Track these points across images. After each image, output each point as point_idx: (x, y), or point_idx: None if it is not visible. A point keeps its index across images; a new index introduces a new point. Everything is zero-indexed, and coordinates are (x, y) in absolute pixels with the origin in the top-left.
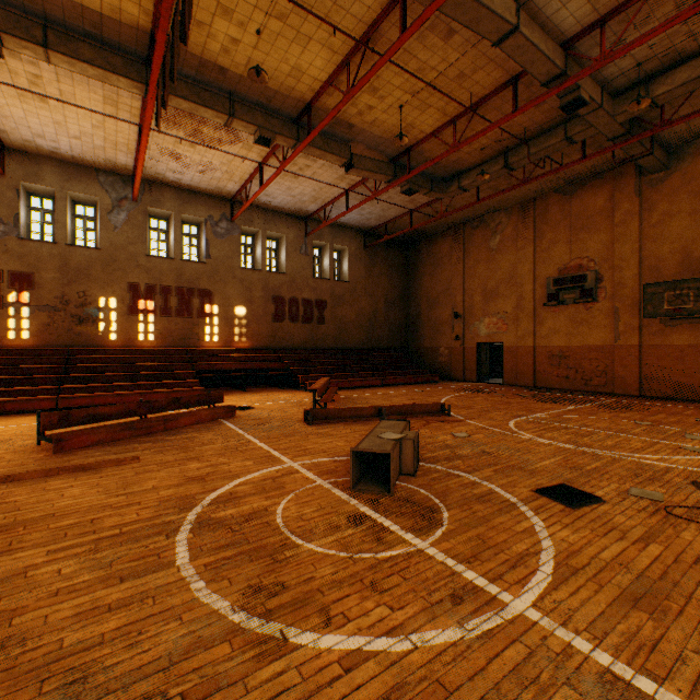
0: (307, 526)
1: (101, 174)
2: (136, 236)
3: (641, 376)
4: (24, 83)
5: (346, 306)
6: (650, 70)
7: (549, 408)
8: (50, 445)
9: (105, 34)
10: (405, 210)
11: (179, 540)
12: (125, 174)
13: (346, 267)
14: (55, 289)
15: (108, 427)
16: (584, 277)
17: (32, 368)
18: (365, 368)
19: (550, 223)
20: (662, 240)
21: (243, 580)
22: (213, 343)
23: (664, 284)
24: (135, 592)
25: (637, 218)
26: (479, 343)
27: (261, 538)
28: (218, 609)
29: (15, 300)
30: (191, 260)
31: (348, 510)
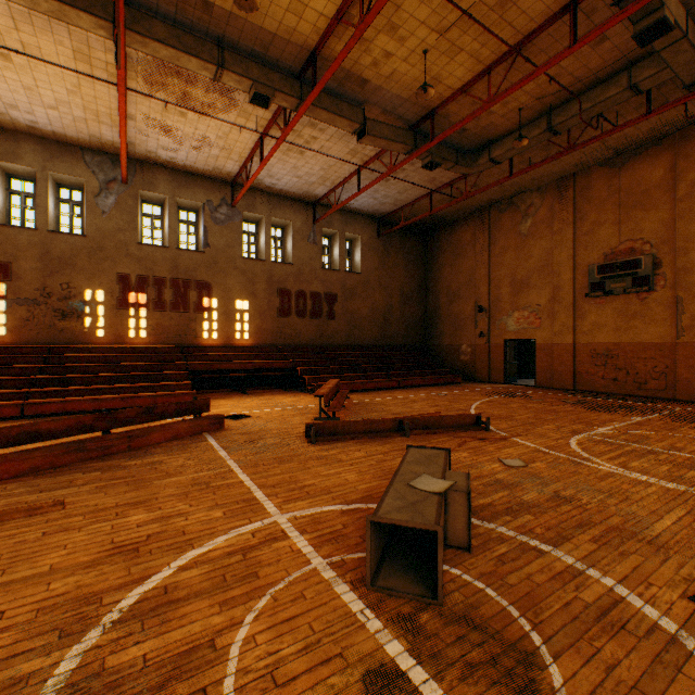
0: None
1: (87, 153)
2: (126, 222)
3: None
4: None
5: (358, 300)
6: None
7: (609, 420)
8: None
9: None
10: (424, 192)
11: None
12: (113, 153)
13: (358, 257)
14: (35, 280)
15: (46, 449)
16: (637, 262)
17: (2, 368)
18: (380, 367)
19: (594, 201)
20: None
21: None
22: (212, 341)
23: None
24: None
25: None
26: (507, 340)
27: None
28: None
29: None
30: (188, 249)
31: (363, 650)
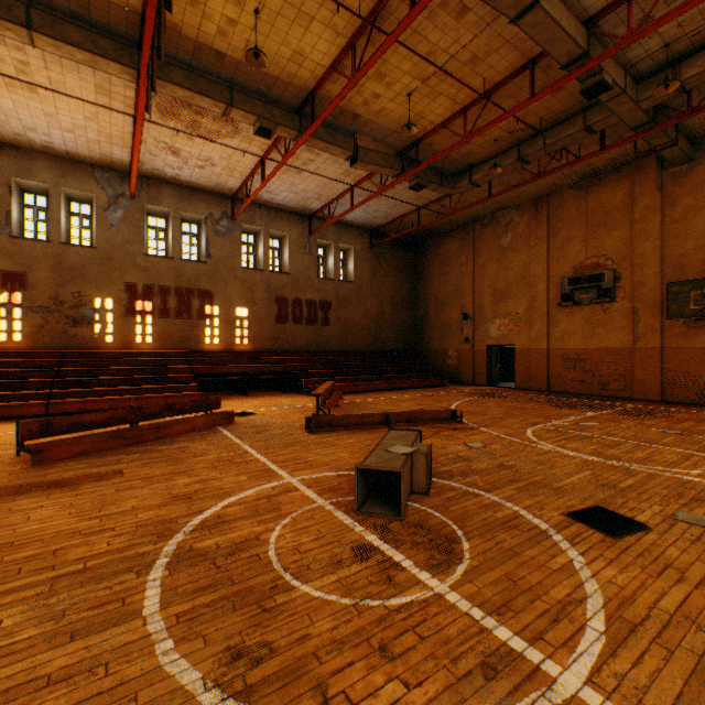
0: (304, 561)
1: (96, 170)
2: (133, 235)
3: (663, 380)
4: (11, 71)
5: (351, 307)
6: (678, 51)
7: (567, 414)
8: (30, 456)
9: (93, 15)
10: (412, 207)
11: (151, 580)
12: (121, 170)
13: (351, 267)
14: (48, 289)
15: (93, 436)
16: (601, 276)
17: (23, 371)
18: (371, 371)
19: (565, 220)
20: (685, 236)
21: (221, 638)
22: (214, 346)
23: (690, 283)
24: (85, 656)
25: (658, 213)
26: (490, 346)
27: (249, 577)
28: (185, 685)
29: (7, 300)
30: (191, 260)
31: (352, 539)
